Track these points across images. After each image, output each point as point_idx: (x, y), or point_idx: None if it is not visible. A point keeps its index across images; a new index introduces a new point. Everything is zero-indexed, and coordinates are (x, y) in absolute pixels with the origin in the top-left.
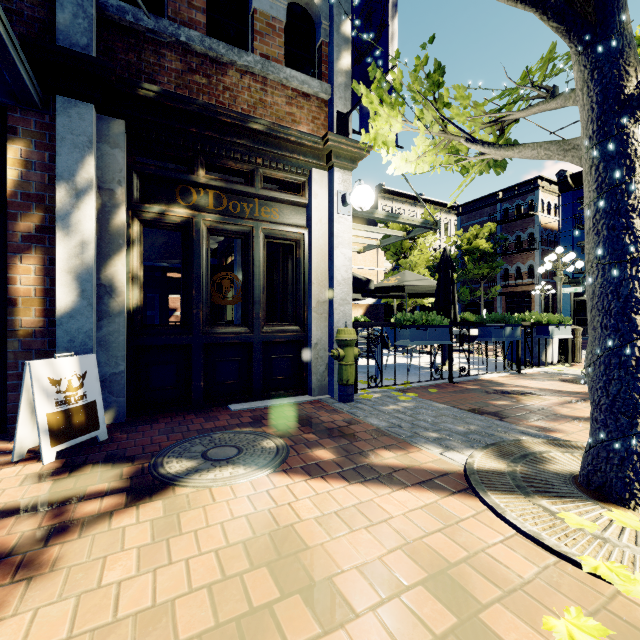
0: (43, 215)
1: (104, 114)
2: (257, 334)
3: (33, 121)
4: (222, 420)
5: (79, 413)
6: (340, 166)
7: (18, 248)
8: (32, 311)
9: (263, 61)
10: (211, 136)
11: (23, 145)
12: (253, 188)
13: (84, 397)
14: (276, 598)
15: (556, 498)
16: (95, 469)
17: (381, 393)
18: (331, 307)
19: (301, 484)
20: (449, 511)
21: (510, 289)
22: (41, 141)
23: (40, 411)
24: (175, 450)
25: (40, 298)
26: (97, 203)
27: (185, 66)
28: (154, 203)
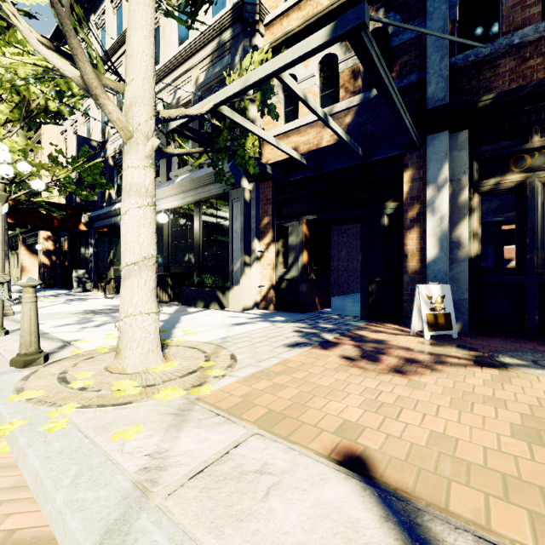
0: (419, 206)
1: (453, 132)
2: None
3: (415, 156)
4: None
5: (441, 317)
6: None
7: (408, 227)
8: (414, 260)
9: None
10: None
11: (410, 171)
12: None
13: (443, 309)
14: None
15: None
16: (452, 348)
17: None
18: None
19: None
20: None
21: None
22: (418, 165)
23: (422, 311)
24: (508, 353)
25: (418, 253)
26: (449, 191)
27: (518, 61)
28: (490, 178)
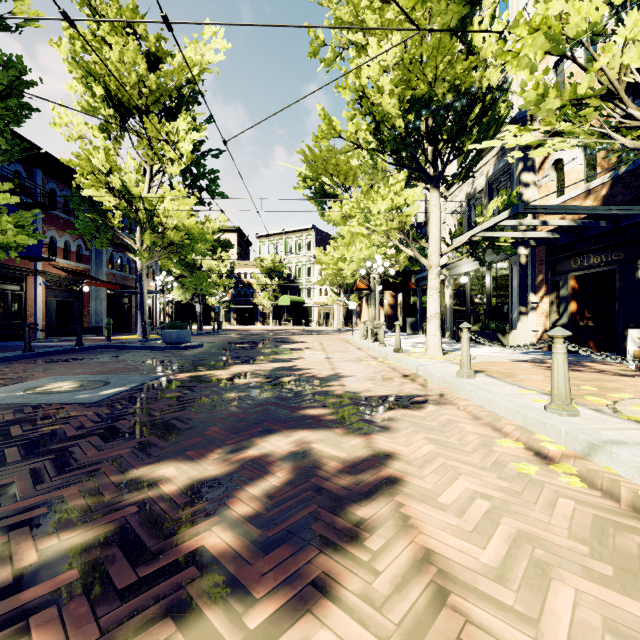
0: None
1: None
2: None
3: None
4: None
5: None
6: None
7: None
8: None
9: None
10: None
11: None
12: None
13: None
14: (585, 381)
15: None
16: (636, 372)
17: None
18: None
19: None
20: None
21: None
22: None
23: (629, 348)
24: None
25: None
26: None
27: None
28: None
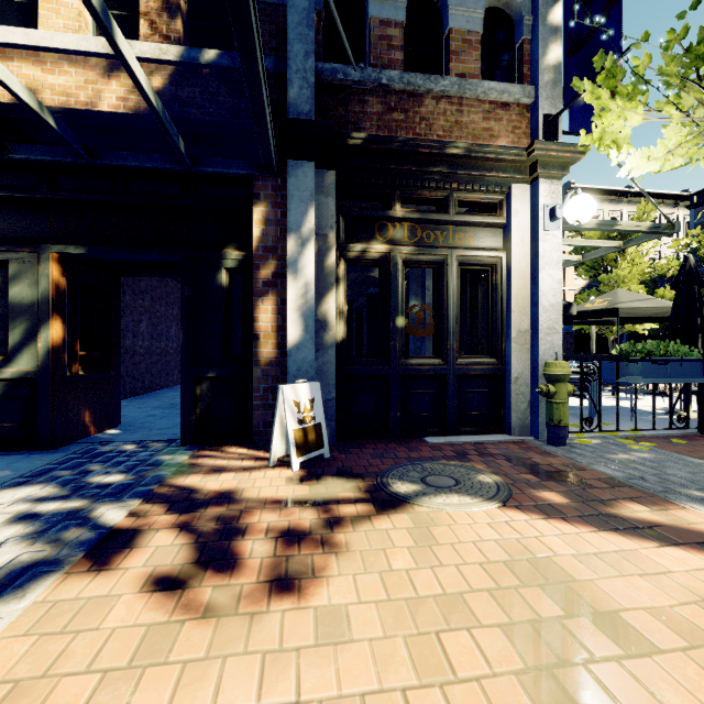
0: (277, 263)
1: (320, 168)
2: (451, 366)
3: (270, 185)
4: (423, 451)
5: (311, 432)
6: (546, 176)
7: (260, 292)
8: (269, 344)
9: (459, 81)
10: (408, 170)
11: (263, 207)
12: (447, 215)
13: (314, 418)
14: (558, 616)
15: None
16: (333, 481)
17: (600, 439)
18: (535, 337)
19: (539, 522)
20: None
21: None
22: (275, 201)
23: (289, 427)
24: (394, 473)
25: (274, 333)
26: (314, 248)
27: (385, 107)
28: (356, 242)
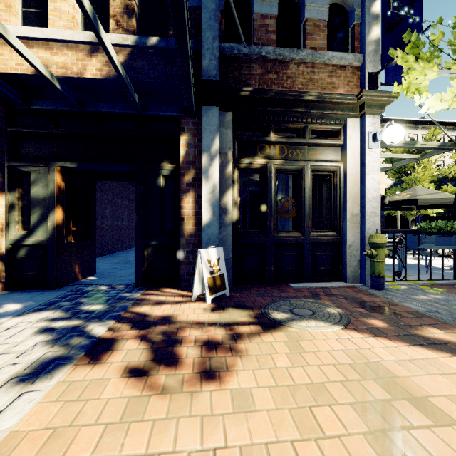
0: (195, 172)
1: (222, 110)
2: (307, 237)
3: (191, 122)
4: (289, 292)
5: (218, 279)
6: (370, 113)
7: (184, 190)
8: (190, 223)
9: (312, 52)
10: (279, 110)
11: (186, 136)
12: (304, 139)
13: (219, 271)
14: (387, 399)
15: None
16: (233, 310)
17: (406, 286)
18: (362, 218)
19: (369, 339)
20: None
21: None
22: (194, 132)
23: (204, 276)
24: (272, 306)
25: (193, 216)
26: (219, 162)
27: (264, 70)
28: (245, 157)
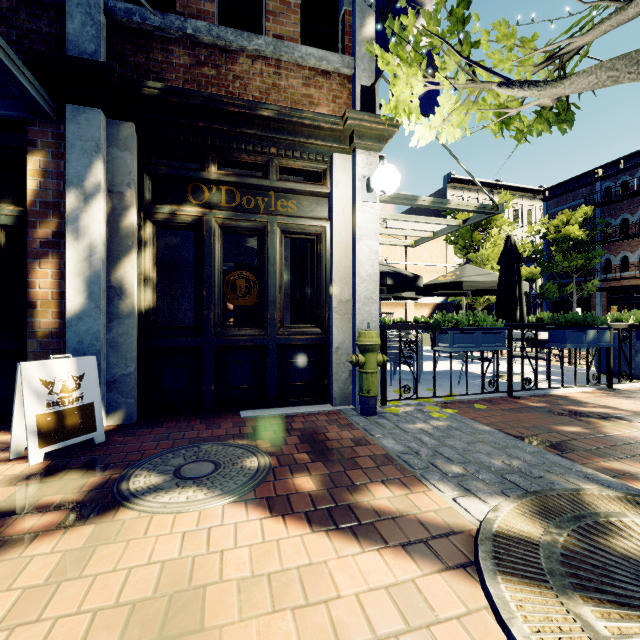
0: (59, 221)
1: (114, 118)
2: (272, 336)
3: (50, 132)
4: (224, 428)
5: (73, 415)
6: (364, 147)
7: (37, 254)
8: (49, 313)
9: (275, 42)
10: (220, 129)
11: (41, 156)
12: (267, 180)
13: (80, 399)
14: None
15: (612, 606)
16: (70, 475)
17: (414, 406)
18: (354, 307)
19: (256, 523)
20: (430, 598)
21: (613, 283)
22: (57, 151)
23: (29, 412)
24: (154, 461)
25: (56, 301)
26: (108, 207)
27: (193, 60)
28: (166, 203)
